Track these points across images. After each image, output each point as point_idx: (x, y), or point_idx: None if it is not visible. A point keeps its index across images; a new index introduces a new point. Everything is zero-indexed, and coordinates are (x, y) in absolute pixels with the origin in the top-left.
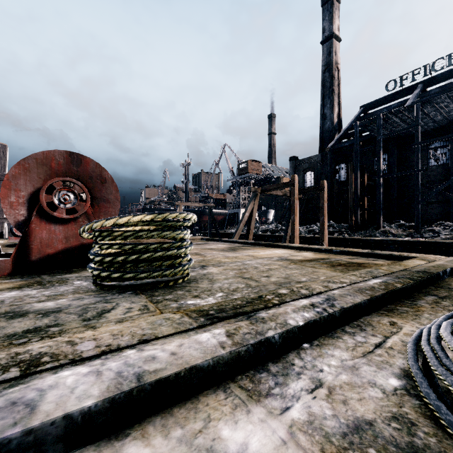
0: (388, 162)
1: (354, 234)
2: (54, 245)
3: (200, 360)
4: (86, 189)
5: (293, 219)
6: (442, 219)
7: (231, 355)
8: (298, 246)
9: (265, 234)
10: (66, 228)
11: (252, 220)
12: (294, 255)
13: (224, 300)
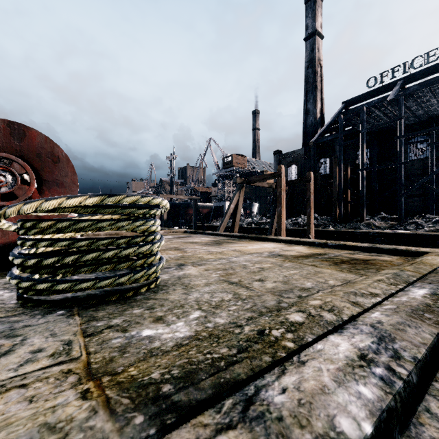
0: (370, 156)
1: (339, 227)
2: None
3: None
4: (30, 168)
5: (280, 211)
6: (421, 212)
7: None
8: (288, 239)
9: (250, 227)
10: None
11: (237, 212)
12: (286, 250)
13: (200, 327)
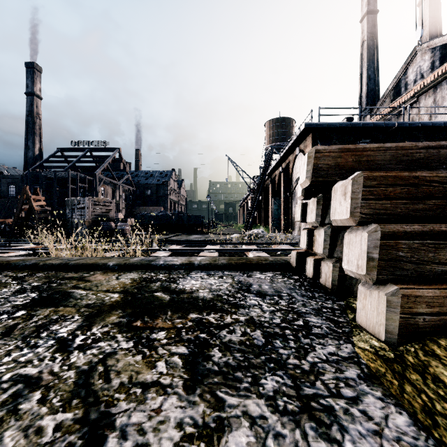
0: (60, 191)
1: None
2: None
3: None
4: None
5: None
6: None
7: None
8: None
9: None
10: None
11: None
12: None
13: None
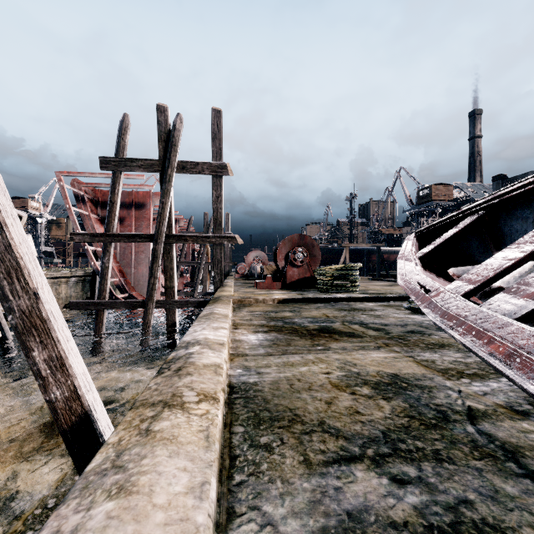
0: None
1: None
2: (294, 277)
3: (362, 296)
4: (307, 251)
5: None
6: None
7: (369, 297)
8: None
9: None
10: (298, 269)
11: None
12: None
13: None
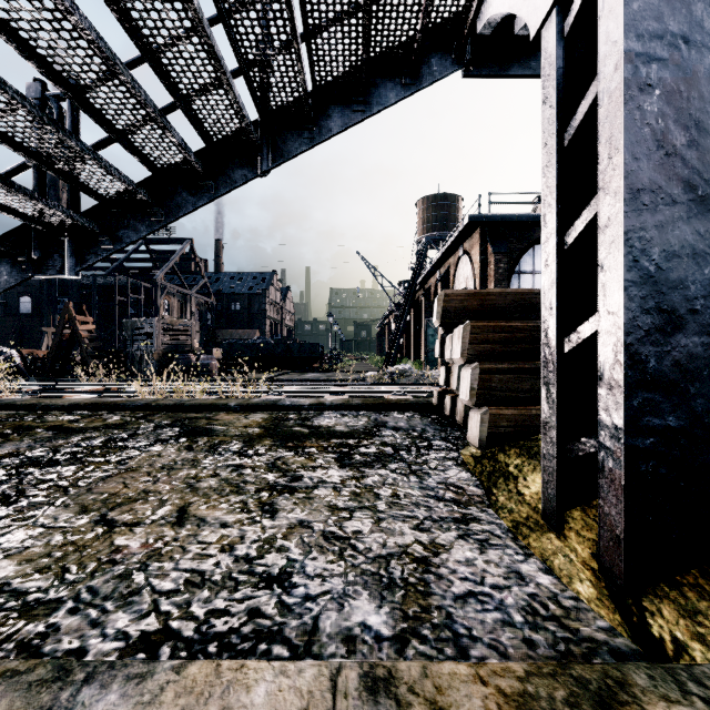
0: (100, 305)
1: None
2: None
3: None
4: None
5: None
6: None
7: None
8: None
9: None
10: None
11: None
12: None
13: None
